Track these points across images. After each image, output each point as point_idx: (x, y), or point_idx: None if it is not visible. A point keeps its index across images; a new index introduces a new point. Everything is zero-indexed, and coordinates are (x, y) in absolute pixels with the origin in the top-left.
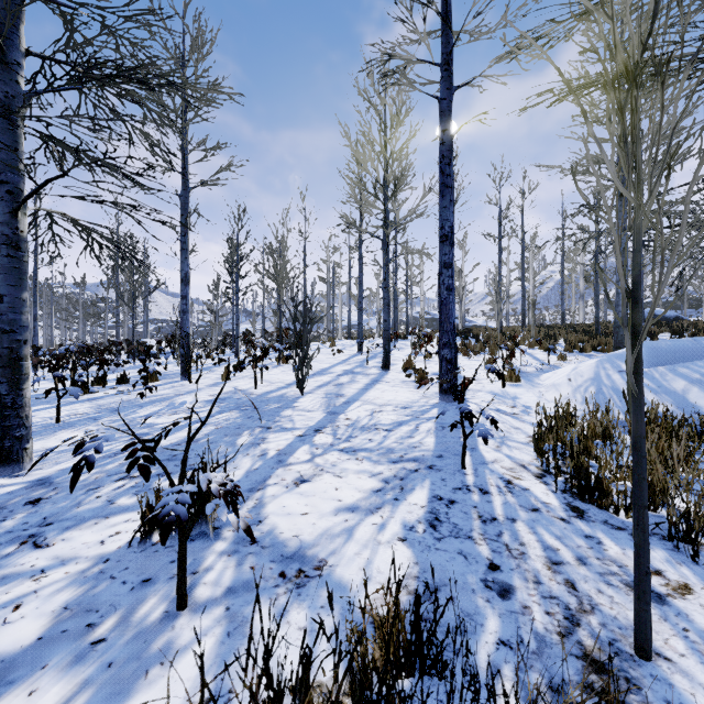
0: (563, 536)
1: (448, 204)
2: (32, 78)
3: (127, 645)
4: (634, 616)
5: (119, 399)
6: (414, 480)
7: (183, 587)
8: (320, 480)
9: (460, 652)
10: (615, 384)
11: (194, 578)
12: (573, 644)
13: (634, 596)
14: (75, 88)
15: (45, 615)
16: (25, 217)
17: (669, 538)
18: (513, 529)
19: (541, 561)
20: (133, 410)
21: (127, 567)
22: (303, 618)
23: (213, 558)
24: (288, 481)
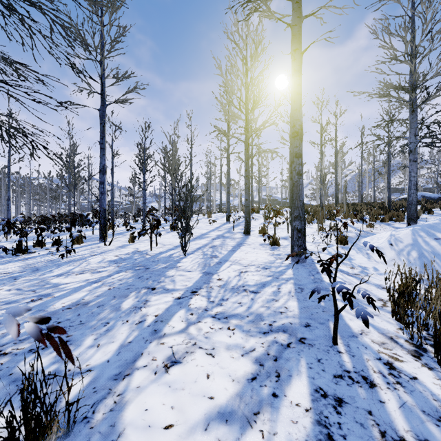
0: None
1: (298, 107)
2: None
3: None
4: None
5: (45, 259)
6: (288, 360)
7: None
8: (191, 360)
9: None
10: (435, 249)
11: None
12: None
13: None
14: None
15: None
16: None
17: None
18: None
19: None
20: (50, 270)
21: None
22: None
23: None
24: (158, 362)
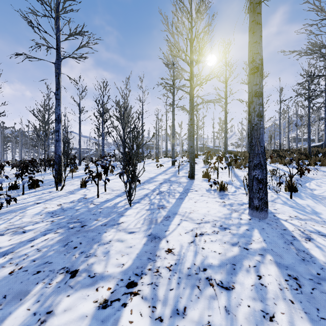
0: None
1: (258, 38)
2: None
3: None
4: None
5: None
6: None
7: None
8: None
9: None
10: None
11: None
12: None
13: None
14: None
15: None
16: None
17: None
18: None
19: None
20: None
21: None
22: None
23: None
24: None
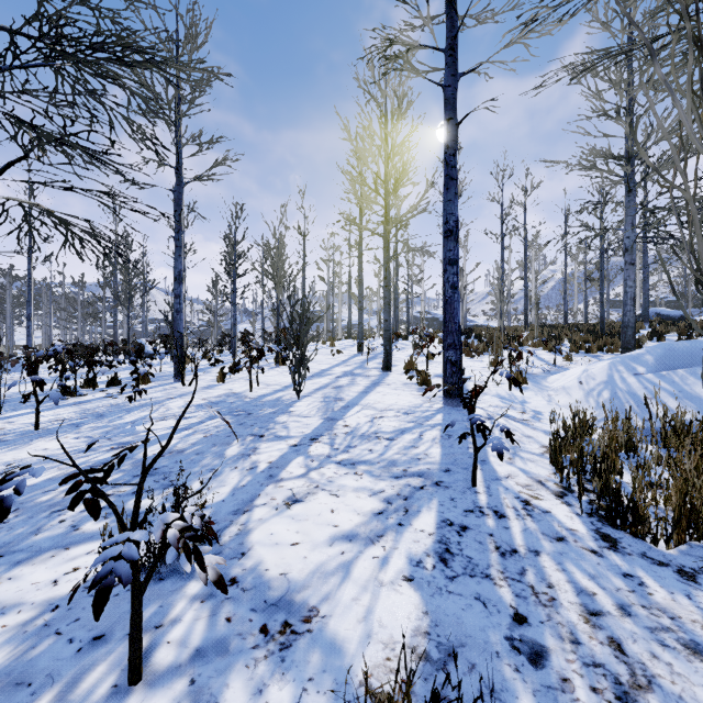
0: (598, 574)
1: (453, 197)
2: (2, 56)
3: None
4: None
5: (106, 403)
6: (419, 499)
7: (136, 655)
8: (314, 499)
9: None
10: (631, 388)
11: (156, 634)
12: None
13: None
14: (45, 65)
15: None
16: None
17: None
18: (537, 565)
19: (576, 610)
20: (119, 416)
21: (78, 617)
22: (285, 697)
23: (183, 605)
24: (279, 501)
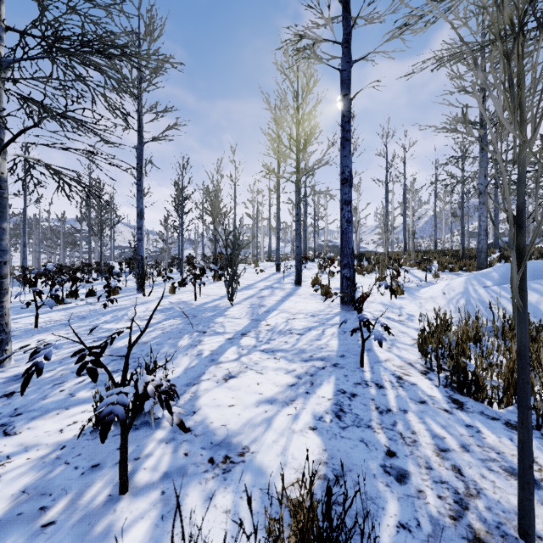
0: (448, 425)
1: (347, 153)
2: (13, 50)
3: (73, 527)
4: (518, 504)
5: (87, 309)
6: (321, 376)
7: (124, 474)
8: (245, 376)
9: (365, 535)
10: (481, 297)
11: (136, 463)
12: (464, 527)
13: (518, 486)
14: (46, 57)
15: (5, 498)
16: (5, 161)
17: (537, 427)
18: (405, 419)
19: (431, 448)
20: (97, 318)
21: (79, 453)
22: (227, 502)
23: (153, 445)
24: (219, 377)
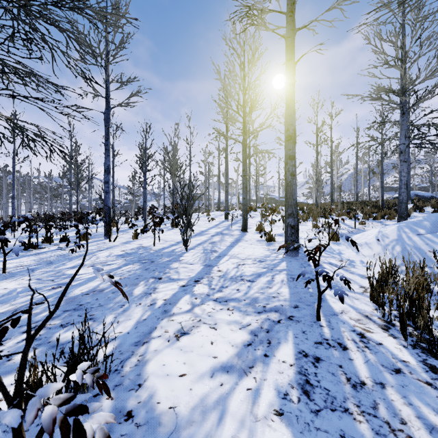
0: None
1: (292, 113)
2: None
3: None
4: None
5: (56, 254)
6: (278, 332)
7: None
8: (198, 332)
9: None
10: (416, 244)
11: None
12: None
13: None
14: None
15: None
16: None
17: None
18: (386, 398)
19: None
20: (63, 263)
21: None
22: None
23: None
24: (170, 333)
